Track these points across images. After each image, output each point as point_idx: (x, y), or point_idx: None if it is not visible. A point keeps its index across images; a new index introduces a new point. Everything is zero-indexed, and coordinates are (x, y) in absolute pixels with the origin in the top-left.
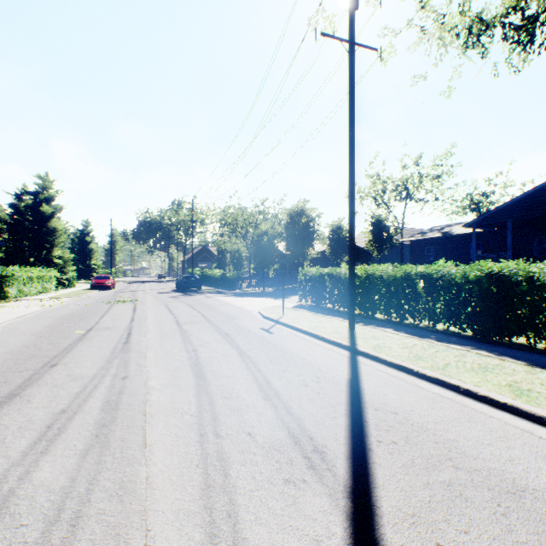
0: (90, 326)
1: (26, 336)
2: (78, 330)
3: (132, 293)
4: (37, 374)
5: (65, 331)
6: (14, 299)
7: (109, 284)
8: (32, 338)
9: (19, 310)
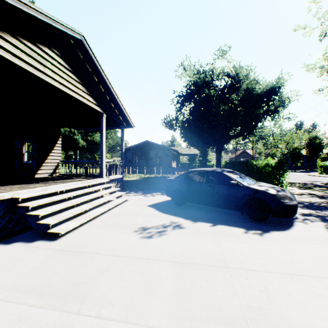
0: None
1: None
2: None
3: None
4: None
5: None
6: None
7: None
8: None
9: None
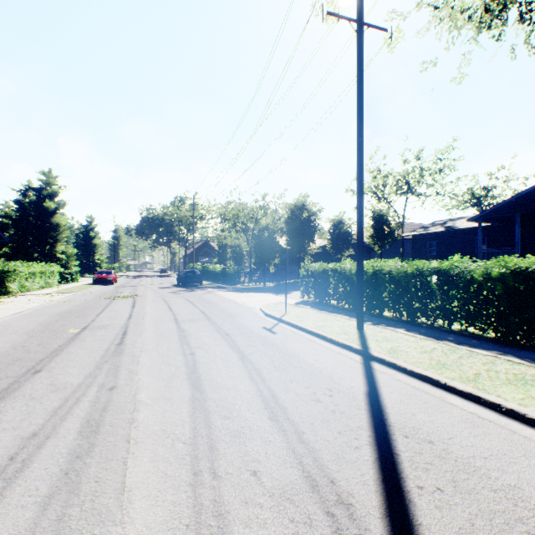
0: (85, 324)
1: (16, 335)
2: (72, 329)
3: (133, 287)
4: (16, 382)
5: (58, 330)
6: (16, 295)
7: (111, 279)
8: (23, 337)
9: (17, 306)
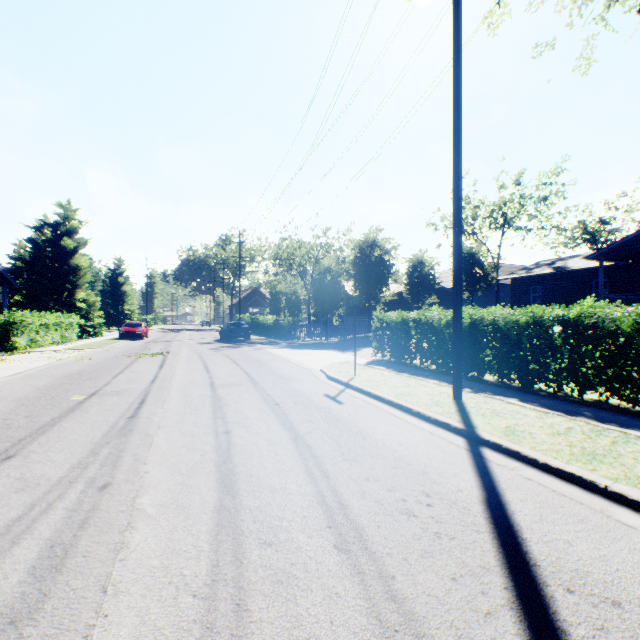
0: (95, 389)
1: (3, 404)
2: (76, 395)
3: (167, 343)
4: None
5: (59, 396)
6: (23, 351)
7: (141, 333)
8: (10, 407)
9: (19, 365)
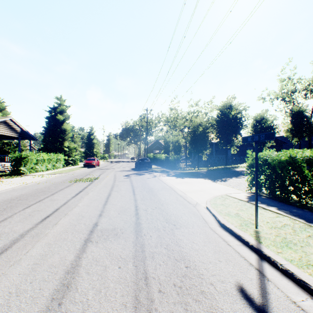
0: None
1: None
2: None
3: (104, 170)
4: None
5: None
6: (23, 175)
7: (94, 164)
8: None
9: None
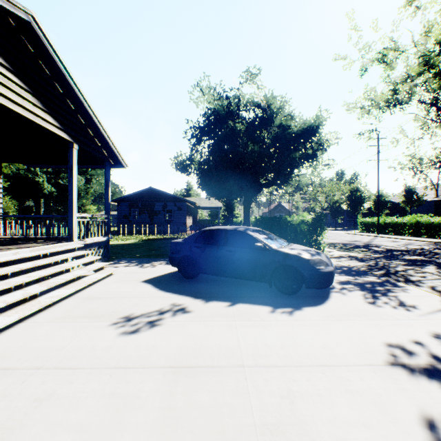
0: None
1: None
2: None
3: None
4: None
5: None
6: None
7: None
8: None
9: None
